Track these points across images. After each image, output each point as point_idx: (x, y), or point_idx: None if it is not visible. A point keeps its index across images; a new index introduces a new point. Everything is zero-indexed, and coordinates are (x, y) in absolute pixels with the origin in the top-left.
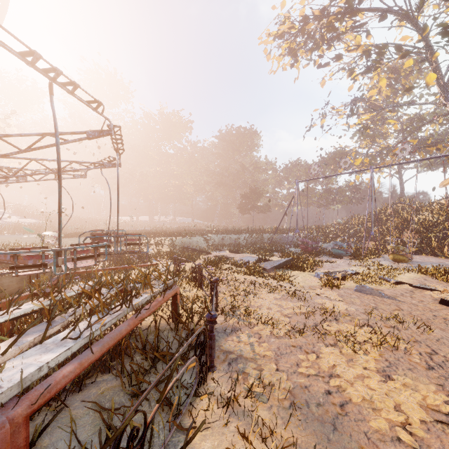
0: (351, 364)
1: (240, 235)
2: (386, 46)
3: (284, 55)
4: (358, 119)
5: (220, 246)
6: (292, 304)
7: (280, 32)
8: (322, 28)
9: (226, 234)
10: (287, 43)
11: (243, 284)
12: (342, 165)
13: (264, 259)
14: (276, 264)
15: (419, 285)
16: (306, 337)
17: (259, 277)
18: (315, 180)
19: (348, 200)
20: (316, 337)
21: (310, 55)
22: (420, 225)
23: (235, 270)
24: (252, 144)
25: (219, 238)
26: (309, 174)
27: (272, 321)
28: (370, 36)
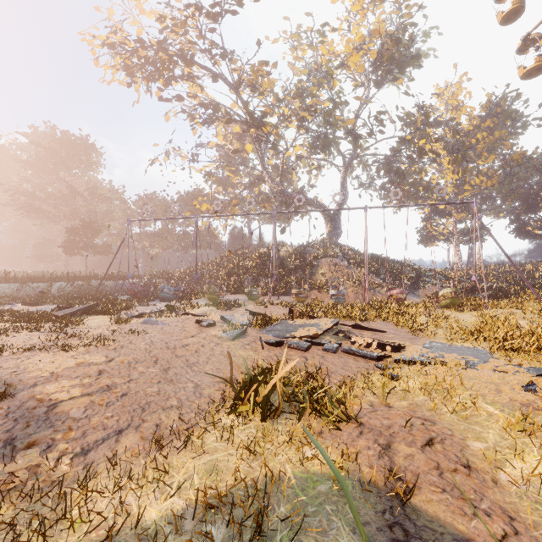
0: (53, 357)
1: (53, 283)
2: (218, 107)
3: (118, 69)
4: (203, 166)
5: (12, 299)
6: (49, 336)
7: (109, 41)
8: (158, 62)
9: (29, 282)
10: (120, 57)
11: (2, 330)
12: (172, 210)
13: (64, 308)
14: (74, 310)
15: (197, 314)
16: (34, 353)
17: (35, 322)
18: (173, 220)
19: (206, 245)
20: (44, 351)
21: (147, 84)
22: (240, 270)
23: (4, 320)
24: (89, 160)
25: (13, 288)
26: (142, 214)
27: (7, 349)
28: (204, 91)
